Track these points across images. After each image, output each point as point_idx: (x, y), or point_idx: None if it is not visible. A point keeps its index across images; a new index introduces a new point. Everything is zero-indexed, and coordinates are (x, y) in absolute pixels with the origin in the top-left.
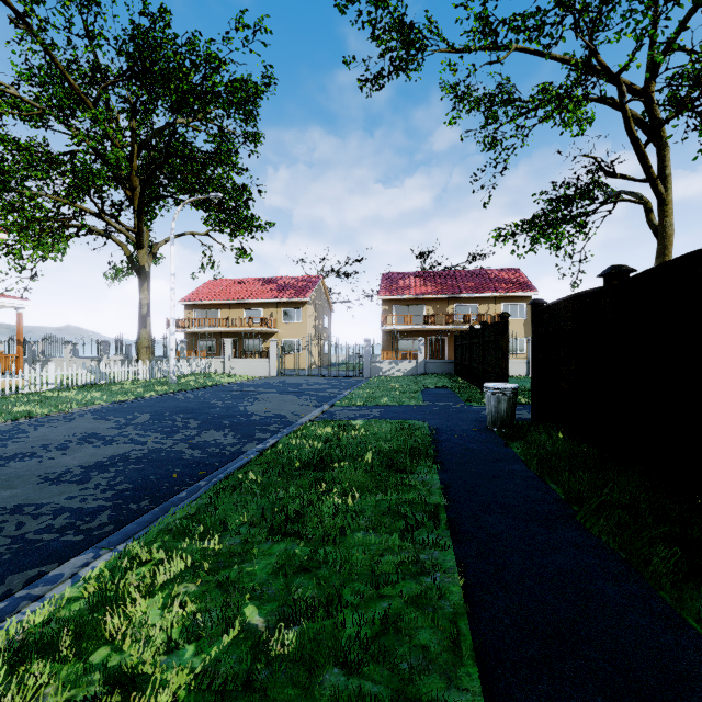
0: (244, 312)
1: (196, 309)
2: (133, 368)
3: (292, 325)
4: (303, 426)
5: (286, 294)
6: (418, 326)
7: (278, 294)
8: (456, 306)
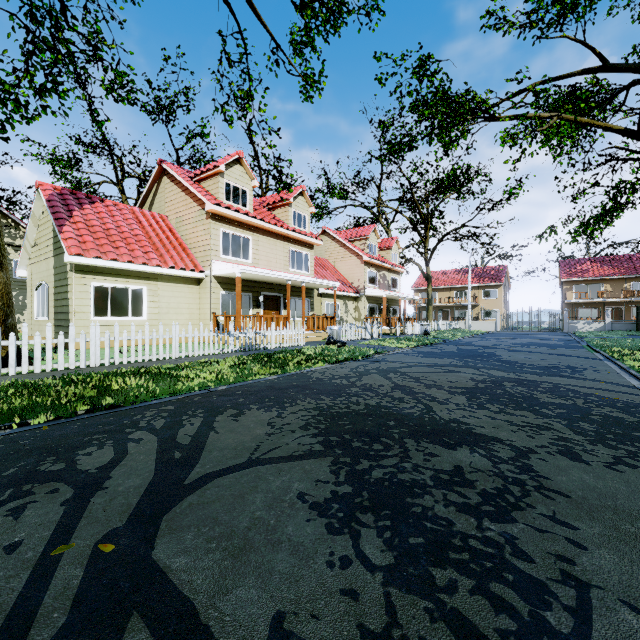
0: (454, 293)
1: (421, 292)
2: (443, 324)
3: (489, 300)
4: (584, 338)
5: (485, 280)
6: (598, 299)
7: (478, 281)
8: (633, 283)
